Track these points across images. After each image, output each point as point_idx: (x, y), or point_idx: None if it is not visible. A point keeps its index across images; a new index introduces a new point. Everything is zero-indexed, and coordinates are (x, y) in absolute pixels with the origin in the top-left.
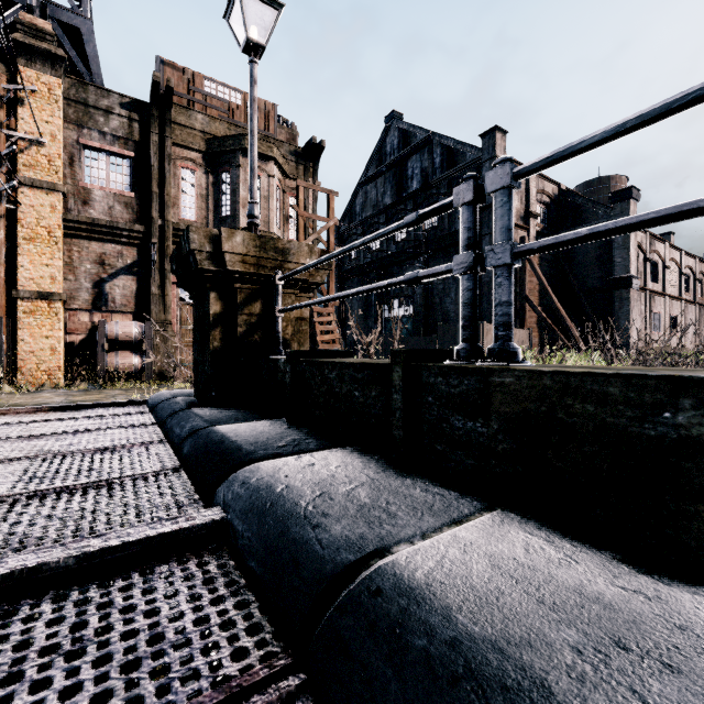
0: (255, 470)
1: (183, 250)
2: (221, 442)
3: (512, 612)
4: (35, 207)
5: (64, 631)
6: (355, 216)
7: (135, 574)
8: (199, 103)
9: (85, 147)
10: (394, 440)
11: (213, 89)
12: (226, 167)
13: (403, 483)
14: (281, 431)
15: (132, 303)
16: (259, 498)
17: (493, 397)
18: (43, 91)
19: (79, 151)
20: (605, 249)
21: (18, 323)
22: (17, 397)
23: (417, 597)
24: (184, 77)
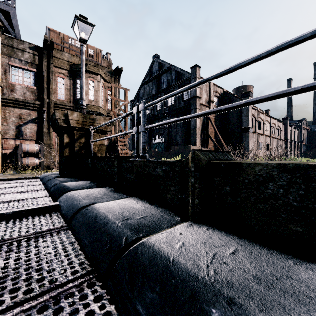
0: (71, 192)
1: (53, 118)
2: (63, 187)
3: (112, 209)
4: None
5: (10, 225)
6: (140, 98)
7: (30, 216)
8: (66, 48)
9: (12, 66)
10: (115, 182)
11: (73, 42)
12: (78, 77)
13: (113, 193)
14: (86, 183)
15: (34, 135)
16: (69, 198)
17: (134, 168)
18: None
19: (9, 67)
20: (240, 116)
21: None
22: None
23: (94, 209)
24: (59, 36)
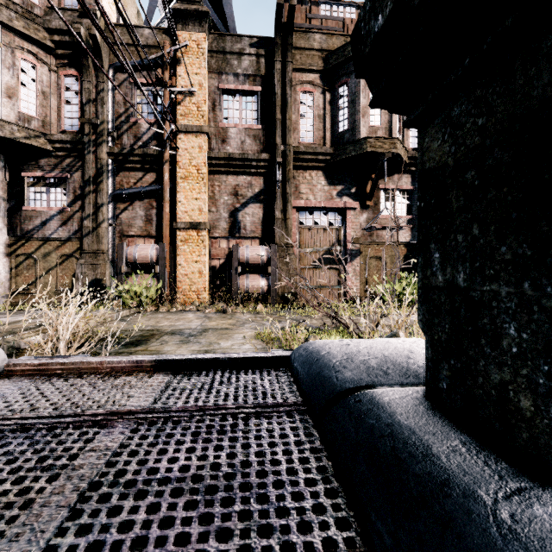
0: None
1: None
2: None
3: None
4: (188, 149)
5: None
6: None
7: None
8: (315, 29)
9: (223, 93)
10: None
11: (328, 11)
12: (343, 80)
13: None
14: None
15: (259, 229)
16: None
17: None
18: (193, 48)
19: (219, 96)
20: None
21: (177, 251)
22: (167, 317)
23: None
24: (301, 8)
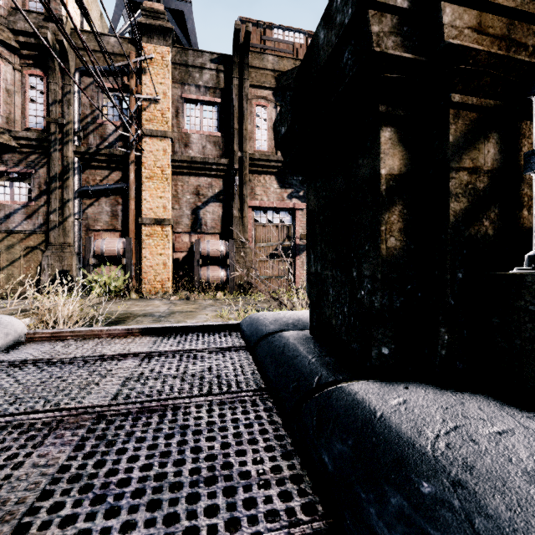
0: None
1: (320, 52)
2: None
3: None
4: (153, 152)
5: None
6: None
7: None
8: (269, 50)
9: (186, 101)
10: None
11: (280, 35)
12: None
13: None
14: None
15: (219, 225)
16: None
17: None
18: (158, 60)
19: (182, 104)
20: None
21: (142, 244)
22: (136, 304)
23: None
24: (257, 30)
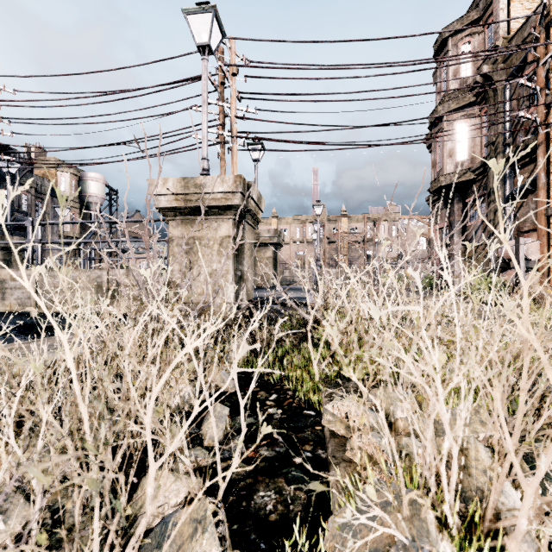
0: None
1: None
2: None
3: None
4: None
5: None
6: None
7: None
8: None
9: None
10: None
11: None
12: None
13: None
14: None
15: None
16: None
17: None
18: None
19: None
20: None
21: (550, 241)
22: None
23: None
24: None
